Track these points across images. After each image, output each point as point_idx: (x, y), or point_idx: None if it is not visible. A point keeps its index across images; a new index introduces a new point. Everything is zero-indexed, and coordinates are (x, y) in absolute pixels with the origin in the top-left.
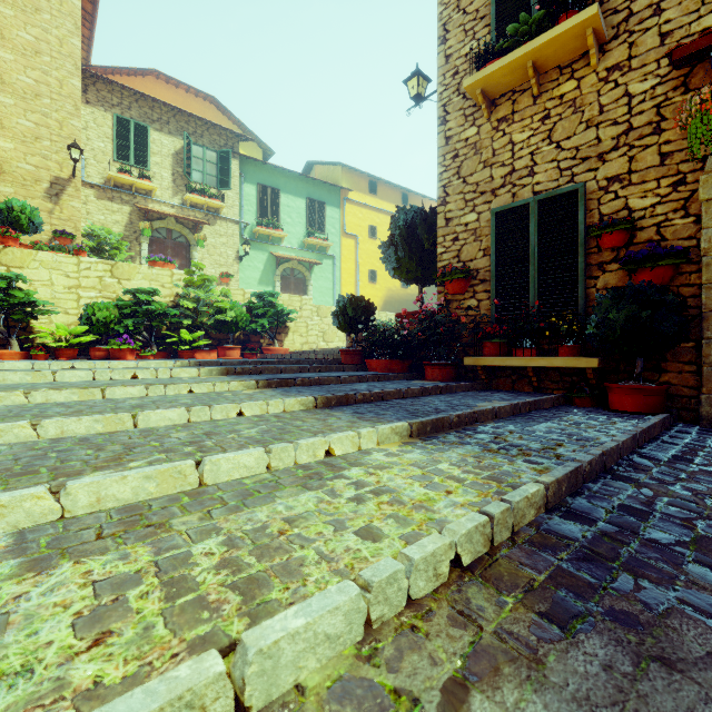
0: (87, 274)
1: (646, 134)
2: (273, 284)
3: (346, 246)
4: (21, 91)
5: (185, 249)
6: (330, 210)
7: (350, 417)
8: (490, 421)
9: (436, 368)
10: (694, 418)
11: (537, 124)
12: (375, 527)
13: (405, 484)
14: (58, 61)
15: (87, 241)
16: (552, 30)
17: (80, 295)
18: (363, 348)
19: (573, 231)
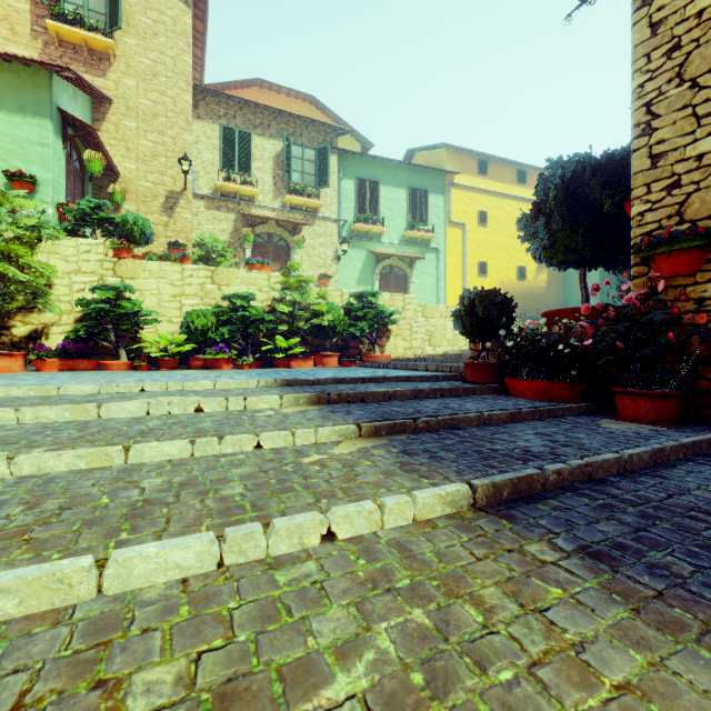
0: (190, 281)
1: None
2: (371, 283)
3: (451, 237)
4: (142, 114)
5: (285, 253)
6: (434, 198)
7: (598, 590)
8: None
9: (645, 401)
10: None
11: None
12: None
13: None
14: (172, 80)
15: (196, 251)
16: None
17: (183, 303)
18: (498, 361)
19: None
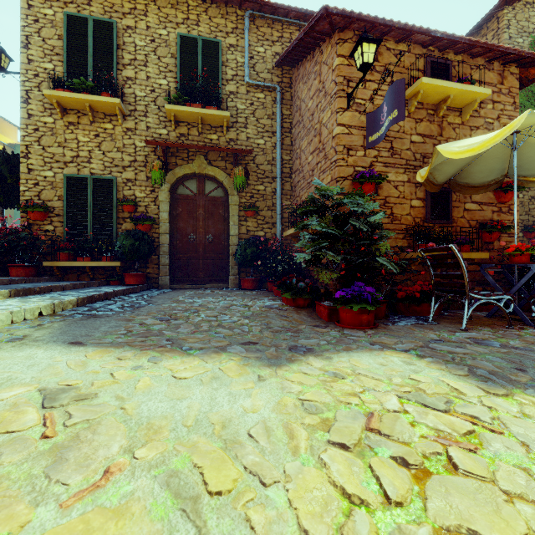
0: None
1: (142, 165)
2: None
3: None
4: None
5: None
6: None
7: None
8: (60, 291)
9: (21, 269)
10: (158, 286)
11: (93, 136)
12: (7, 308)
13: (15, 304)
14: None
15: None
16: (99, 97)
17: None
18: None
19: (111, 200)
